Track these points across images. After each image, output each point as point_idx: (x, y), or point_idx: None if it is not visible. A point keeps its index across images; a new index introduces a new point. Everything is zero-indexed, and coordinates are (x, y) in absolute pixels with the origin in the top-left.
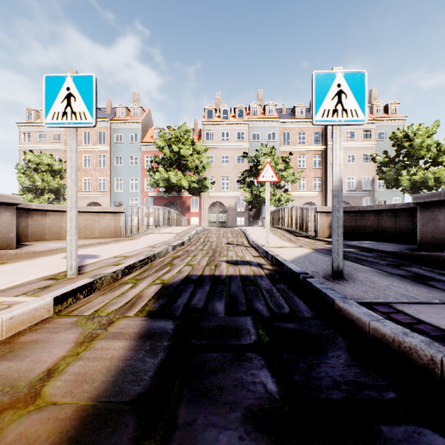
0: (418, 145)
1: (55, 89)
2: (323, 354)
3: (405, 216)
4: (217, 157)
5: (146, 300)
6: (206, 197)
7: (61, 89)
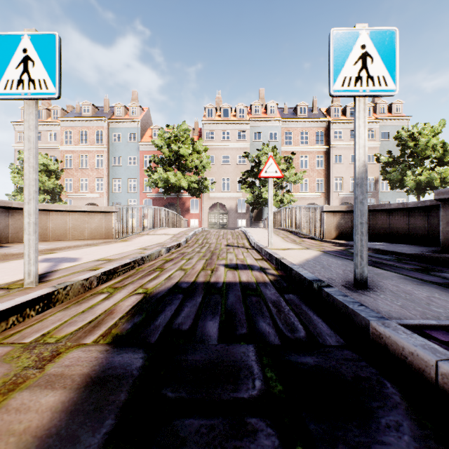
0: (424, 145)
1: (9, 51)
2: (372, 422)
3: (420, 215)
4: (217, 157)
5: (117, 317)
6: (206, 198)
7: (16, 51)
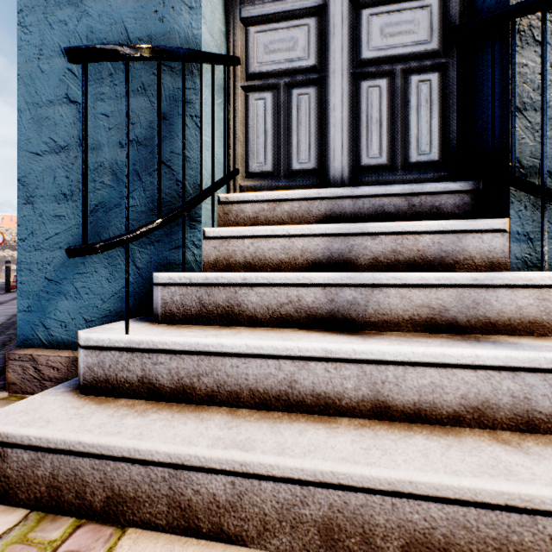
0: None
1: None
2: None
3: None
4: None
5: None
6: None
7: None
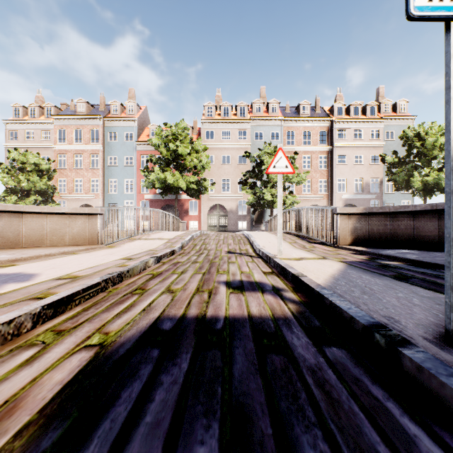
0: (431, 144)
1: None
2: None
3: None
4: (217, 157)
5: (13, 428)
6: (205, 199)
7: None
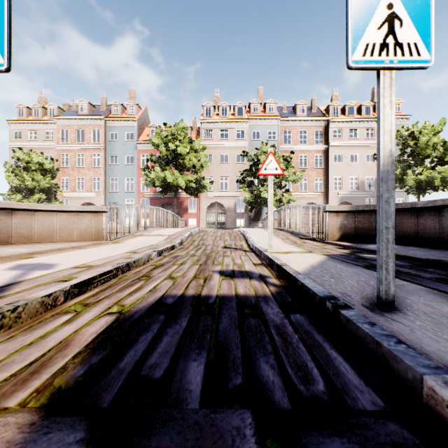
0: (424, 144)
1: None
2: None
3: (430, 216)
4: (216, 156)
5: (71, 353)
6: (204, 197)
7: None
